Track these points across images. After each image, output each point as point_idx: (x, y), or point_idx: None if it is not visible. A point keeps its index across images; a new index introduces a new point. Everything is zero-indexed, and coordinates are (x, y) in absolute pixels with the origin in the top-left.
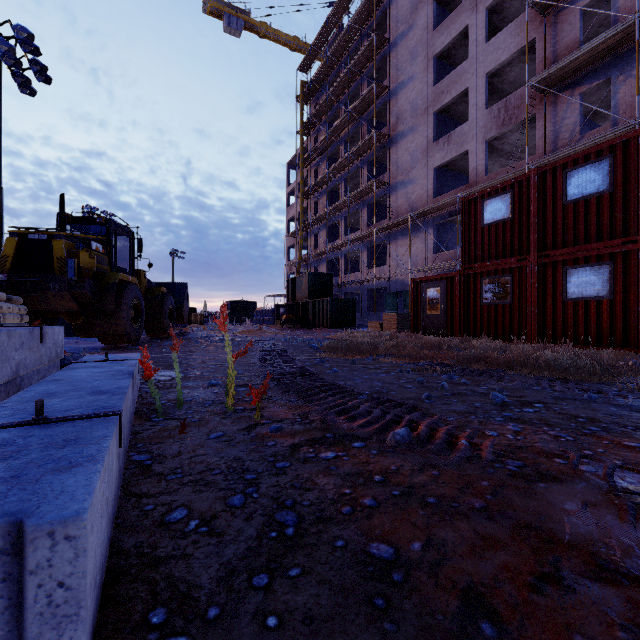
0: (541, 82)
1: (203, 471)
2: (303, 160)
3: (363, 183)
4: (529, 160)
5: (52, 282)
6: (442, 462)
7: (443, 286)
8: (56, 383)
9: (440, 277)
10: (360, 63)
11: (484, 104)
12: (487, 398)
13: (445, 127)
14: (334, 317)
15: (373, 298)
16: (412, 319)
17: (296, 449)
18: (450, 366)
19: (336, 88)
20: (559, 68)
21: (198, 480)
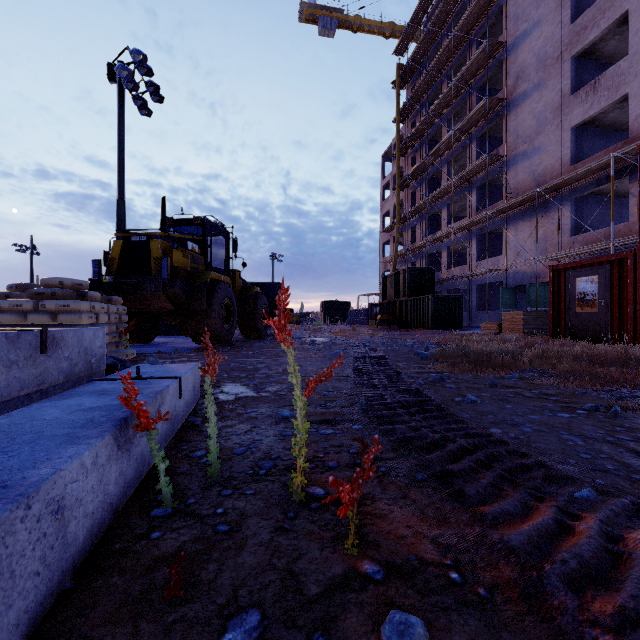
0: None
1: None
2: (399, 148)
3: (471, 162)
4: None
5: (149, 282)
6: None
7: (604, 273)
8: None
9: (598, 261)
10: (467, 25)
11: None
12: None
13: (587, 74)
14: (436, 317)
15: (483, 294)
16: (550, 319)
17: None
18: None
19: (437, 61)
20: None
21: None
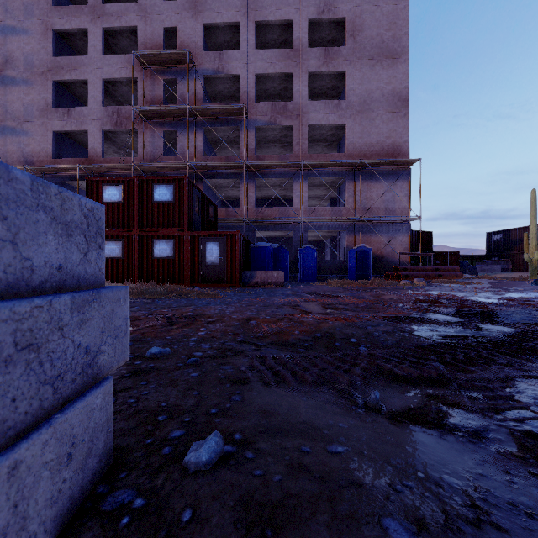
0: (142, 111)
1: None
2: None
3: None
4: (134, 159)
5: None
6: None
7: None
8: None
9: None
10: None
11: (101, 101)
12: None
13: (65, 98)
14: None
15: None
16: None
17: None
18: None
19: None
20: (152, 109)
21: None
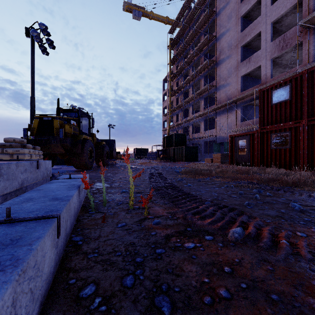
0: (306, 22)
1: (110, 252)
2: (171, 77)
3: (202, 87)
4: (298, 67)
5: (53, 139)
6: (272, 258)
7: (247, 139)
8: (37, 192)
9: (246, 134)
10: (200, 25)
11: (270, 39)
12: (288, 206)
13: (247, 54)
14: (187, 156)
15: (207, 146)
16: (229, 157)
17: (168, 239)
18: (256, 184)
19: (187, 40)
20: None
21: (106, 260)
